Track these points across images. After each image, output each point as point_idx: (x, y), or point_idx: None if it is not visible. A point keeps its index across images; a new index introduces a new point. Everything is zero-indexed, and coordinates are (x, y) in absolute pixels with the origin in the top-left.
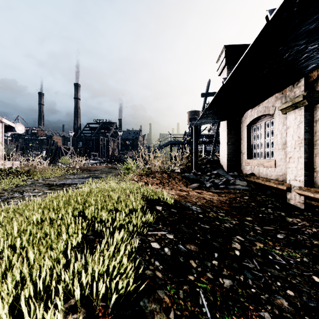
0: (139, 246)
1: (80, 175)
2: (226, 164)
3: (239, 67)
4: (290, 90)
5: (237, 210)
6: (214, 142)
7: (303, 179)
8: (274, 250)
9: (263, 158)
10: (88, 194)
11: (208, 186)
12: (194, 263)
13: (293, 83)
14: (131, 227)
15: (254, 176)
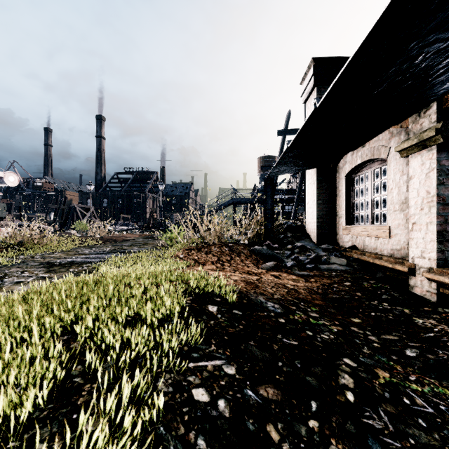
0: (169, 400)
1: (100, 248)
2: (315, 232)
3: (343, 77)
4: (415, 122)
5: (335, 305)
6: (295, 200)
7: (436, 256)
8: (409, 385)
9: (371, 223)
10: (93, 287)
11: (290, 266)
12: (275, 431)
13: (419, 111)
14: (155, 358)
15: (357, 250)
